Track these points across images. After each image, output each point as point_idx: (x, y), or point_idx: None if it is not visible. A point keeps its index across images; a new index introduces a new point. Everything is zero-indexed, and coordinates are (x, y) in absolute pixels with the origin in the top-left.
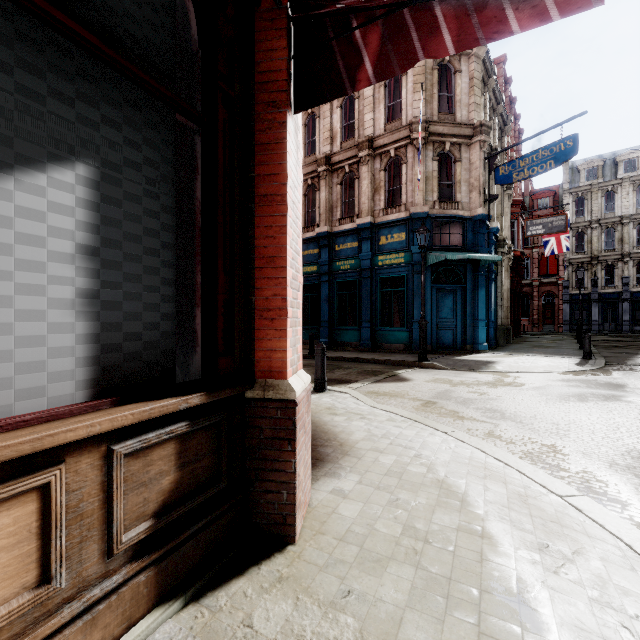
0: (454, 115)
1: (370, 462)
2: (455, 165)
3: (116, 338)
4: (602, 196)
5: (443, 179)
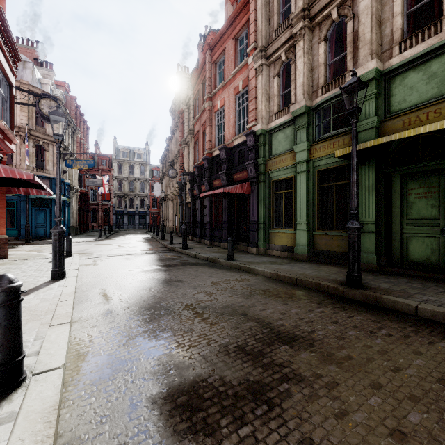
0: (45, 129)
1: (17, 254)
2: (46, 152)
3: None
4: (129, 166)
5: (39, 155)
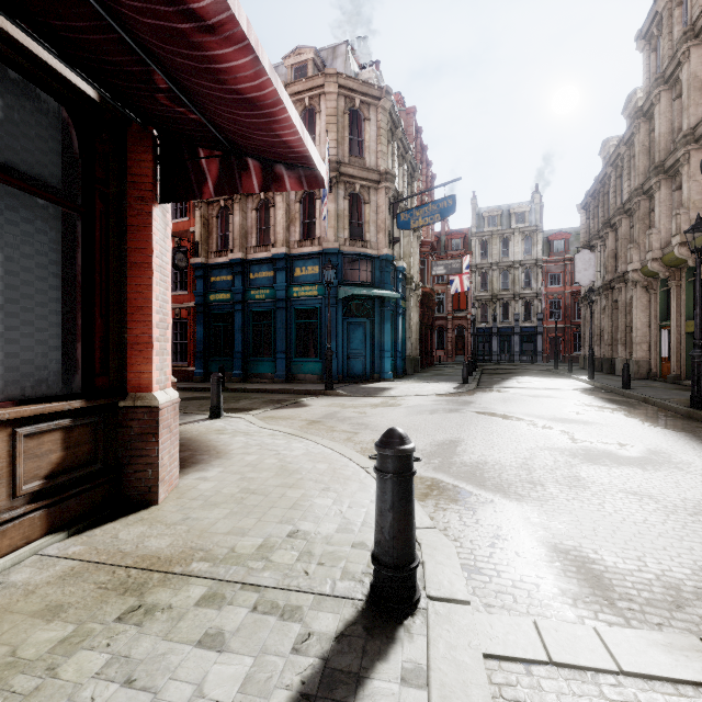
0: (364, 159)
1: (237, 461)
2: (365, 206)
3: (15, 363)
4: (500, 242)
5: (356, 217)
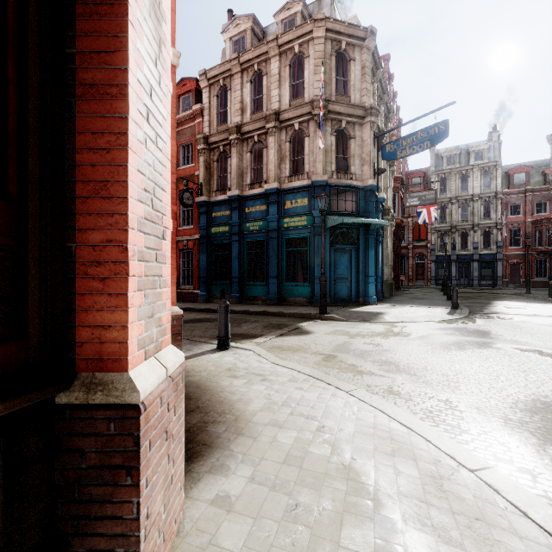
0: (349, 97)
1: (267, 443)
2: (350, 141)
3: None
4: (459, 178)
5: (340, 153)
